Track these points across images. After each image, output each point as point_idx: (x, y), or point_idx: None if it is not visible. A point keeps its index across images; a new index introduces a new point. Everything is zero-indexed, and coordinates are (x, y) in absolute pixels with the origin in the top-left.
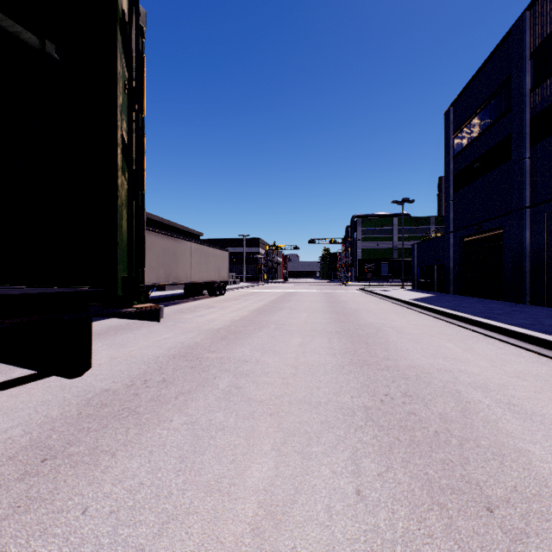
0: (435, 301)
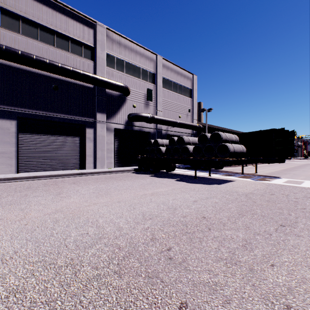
0: None
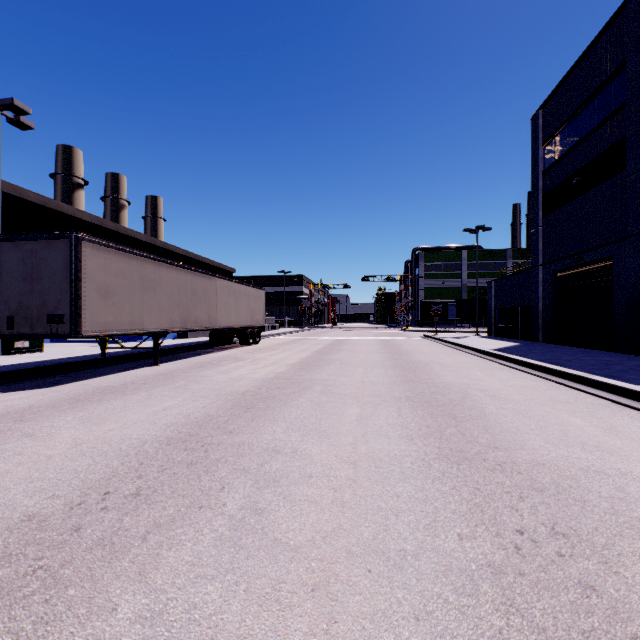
0: (527, 352)
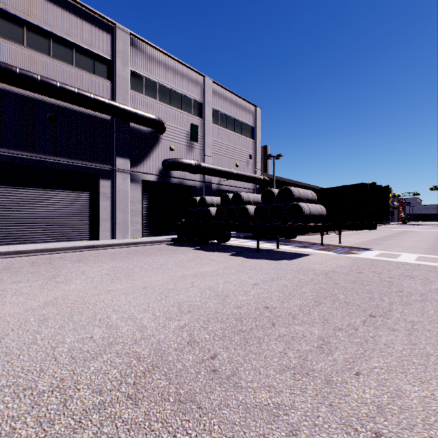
0: None
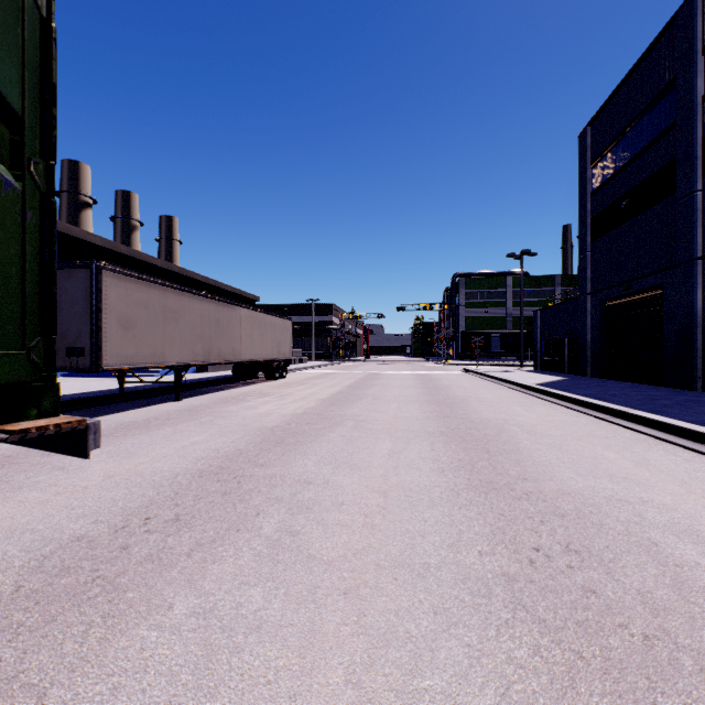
0: (571, 387)
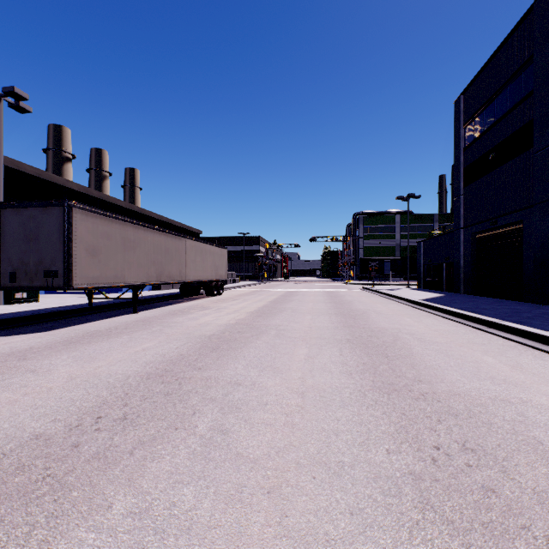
0: (450, 302)
